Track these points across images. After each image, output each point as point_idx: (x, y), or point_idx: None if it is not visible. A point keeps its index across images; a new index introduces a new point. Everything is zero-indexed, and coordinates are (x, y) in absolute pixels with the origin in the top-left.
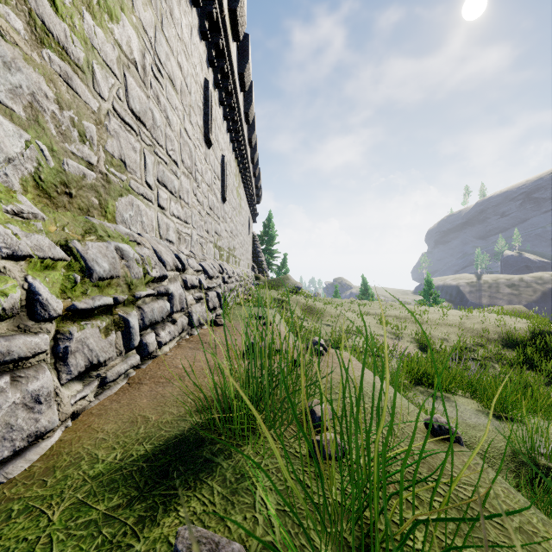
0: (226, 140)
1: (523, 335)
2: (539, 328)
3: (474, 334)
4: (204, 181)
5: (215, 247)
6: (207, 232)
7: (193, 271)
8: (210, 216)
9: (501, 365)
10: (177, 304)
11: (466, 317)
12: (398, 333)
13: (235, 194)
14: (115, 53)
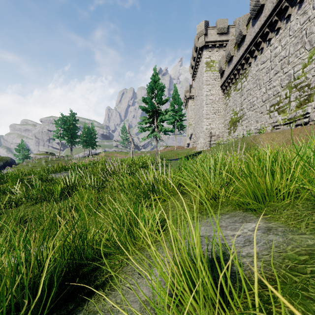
0: None
1: None
2: None
3: None
4: None
5: None
6: None
7: None
8: None
9: None
10: (312, 118)
11: None
12: None
13: None
14: (313, 63)
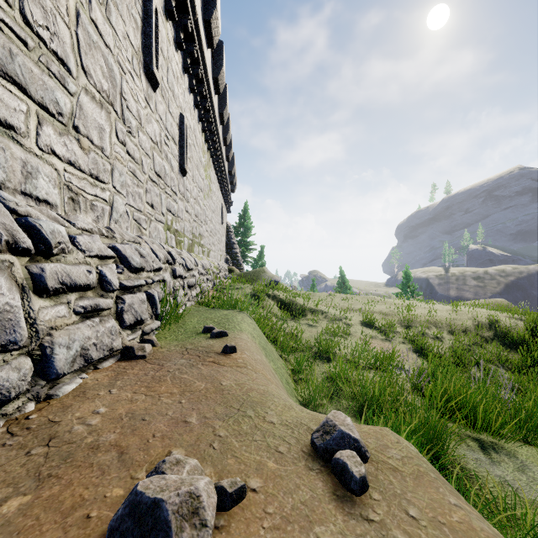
0: (188, 100)
1: (522, 334)
2: (537, 325)
3: (468, 332)
4: (145, 132)
5: (167, 229)
6: (151, 206)
7: (83, 256)
8: (158, 186)
9: (507, 369)
10: None
11: (454, 313)
12: (388, 332)
13: (203, 173)
14: None
